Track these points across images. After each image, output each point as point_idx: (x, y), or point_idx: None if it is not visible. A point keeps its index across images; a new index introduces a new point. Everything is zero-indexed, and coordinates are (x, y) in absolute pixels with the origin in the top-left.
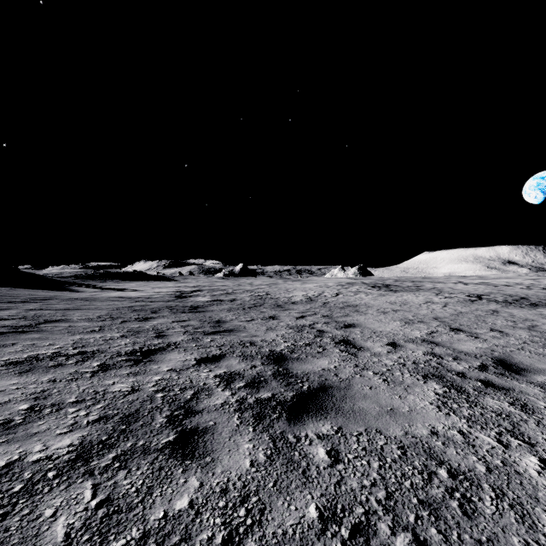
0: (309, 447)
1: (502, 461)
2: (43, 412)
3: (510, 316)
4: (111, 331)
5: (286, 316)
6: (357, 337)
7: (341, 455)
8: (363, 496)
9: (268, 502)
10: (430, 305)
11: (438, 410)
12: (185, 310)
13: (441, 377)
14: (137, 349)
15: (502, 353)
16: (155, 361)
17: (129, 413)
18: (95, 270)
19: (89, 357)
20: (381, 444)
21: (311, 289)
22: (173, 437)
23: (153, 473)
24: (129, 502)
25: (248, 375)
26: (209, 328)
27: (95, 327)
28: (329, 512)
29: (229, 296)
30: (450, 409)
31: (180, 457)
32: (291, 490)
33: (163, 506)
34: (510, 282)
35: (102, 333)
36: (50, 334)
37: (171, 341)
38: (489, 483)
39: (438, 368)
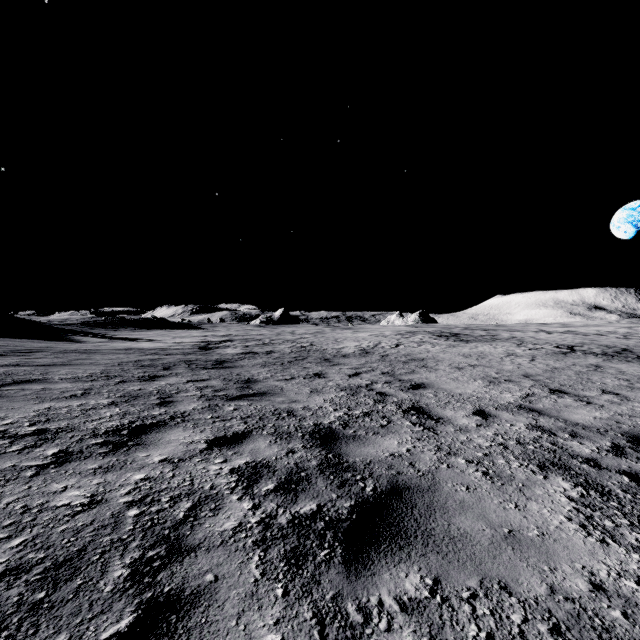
0: (388, 638)
1: None
2: None
3: (619, 372)
4: (98, 396)
5: (335, 373)
6: (430, 402)
7: None
8: None
9: None
10: (514, 359)
11: (586, 534)
12: (207, 365)
13: (566, 467)
14: (125, 424)
15: (633, 426)
16: (146, 444)
17: (64, 557)
18: (106, 316)
19: (47, 438)
20: (518, 623)
21: (365, 339)
22: (129, 620)
23: None
24: None
25: (282, 468)
26: (234, 391)
27: (78, 390)
28: None
29: (266, 347)
30: (602, 530)
31: None
32: None
33: None
34: (601, 331)
35: (84, 400)
36: (8, 402)
37: (177, 411)
38: None
39: (555, 452)
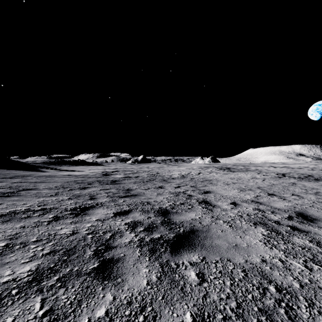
0: (184, 271)
1: (309, 280)
2: (14, 248)
3: (303, 186)
4: (62, 195)
5: (168, 186)
6: (212, 199)
7: (206, 276)
8: (221, 305)
9: (158, 310)
10: (255, 180)
11: (265, 245)
12: (108, 182)
13: (265, 224)
14: (78, 206)
15: (301, 209)
16: (88, 214)
17: (69, 248)
18: (55, 159)
19: (47, 211)
20: (231, 269)
21: (183, 170)
22: (97, 264)
23: (82, 290)
24: (65, 312)
25: (146, 223)
26: (122, 194)
27: (52, 193)
28: (199, 318)
29: (135, 174)
30: (272, 244)
31: (101, 279)
32: (173, 301)
33: (88, 314)
34: (301, 166)
35: (57, 197)
36: (25, 197)
37: (98, 202)
38: (302, 295)
39: (262, 218)
